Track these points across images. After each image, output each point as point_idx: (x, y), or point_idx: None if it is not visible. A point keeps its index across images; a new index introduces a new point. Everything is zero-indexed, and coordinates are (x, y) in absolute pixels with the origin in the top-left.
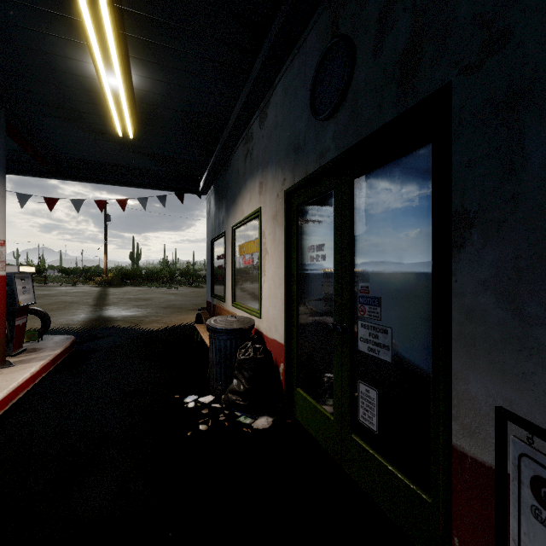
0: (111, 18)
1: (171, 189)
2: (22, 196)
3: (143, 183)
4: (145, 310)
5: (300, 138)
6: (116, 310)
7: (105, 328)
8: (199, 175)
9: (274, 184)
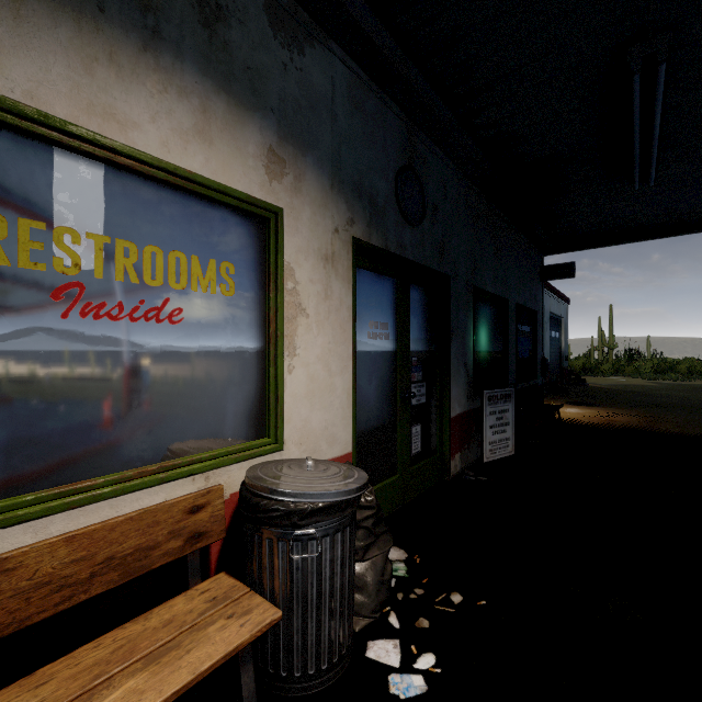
0: None
1: None
2: None
3: None
4: None
5: (380, 200)
6: None
7: None
8: None
9: (328, 204)
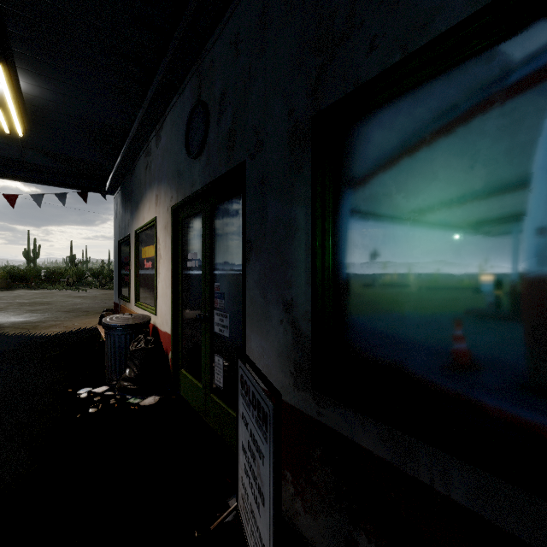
0: None
1: (73, 187)
2: None
3: (38, 179)
4: (42, 315)
5: (181, 167)
6: (3, 316)
7: None
8: (104, 175)
9: (165, 199)
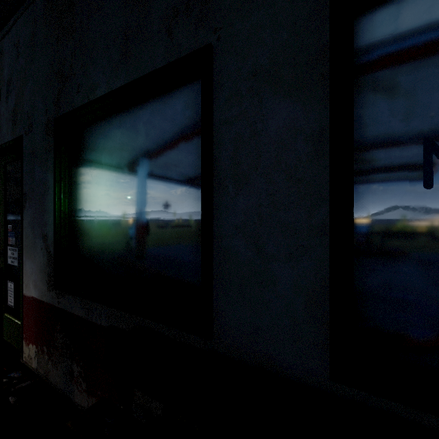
0: None
1: None
2: None
3: None
4: None
5: None
6: None
7: None
8: None
9: None
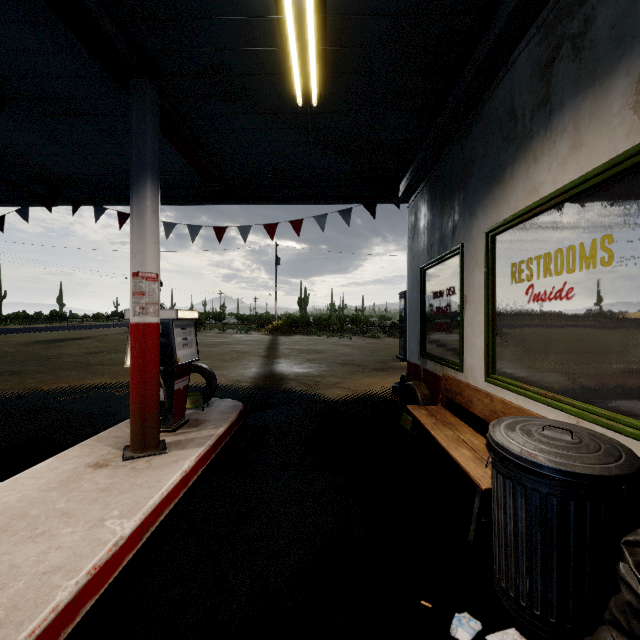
0: None
1: (359, 200)
2: (192, 228)
3: (322, 196)
4: (319, 367)
5: None
6: (287, 364)
7: (276, 389)
8: (400, 170)
9: None
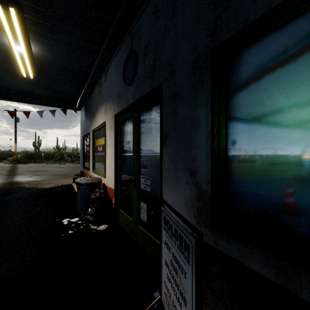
0: (18, 20)
1: (59, 107)
2: None
3: (40, 102)
4: (42, 177)
5: (120, 91)
6: (23, 177)
7: (15, 188)
8: (75, 99)
9: (110, 111)
